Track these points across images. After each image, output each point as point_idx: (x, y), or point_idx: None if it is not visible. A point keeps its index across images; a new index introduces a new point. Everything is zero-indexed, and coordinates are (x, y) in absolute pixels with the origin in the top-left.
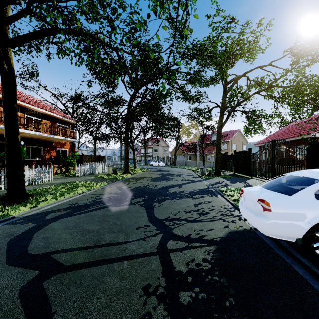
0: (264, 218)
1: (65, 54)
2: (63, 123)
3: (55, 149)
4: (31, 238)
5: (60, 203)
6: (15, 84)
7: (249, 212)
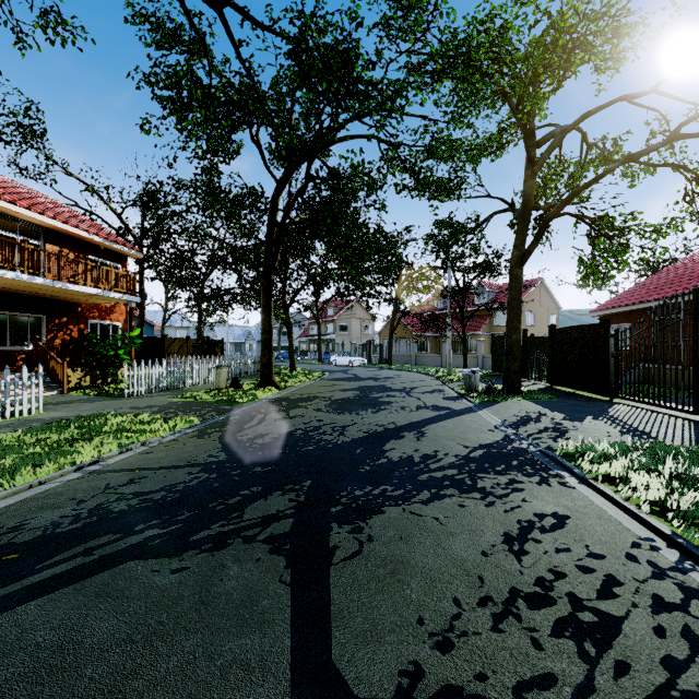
0: None
1: None
2: (106, 257)
3: (82, 322)
4: None
5: None
6: None
7: None
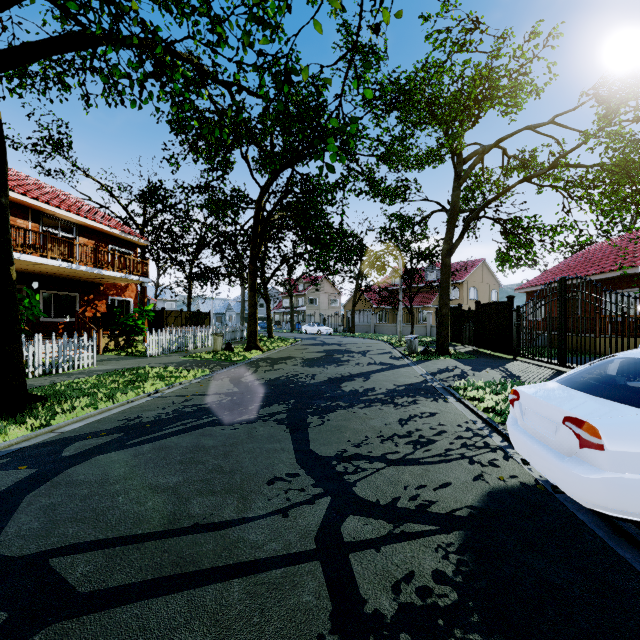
0: (585, 466)
1: (109, 82)
2: (121, 246)
3: (104, 298)
4: (13, 508)
5: (102, 415)
6: (4, 154)
7: (540, 446)
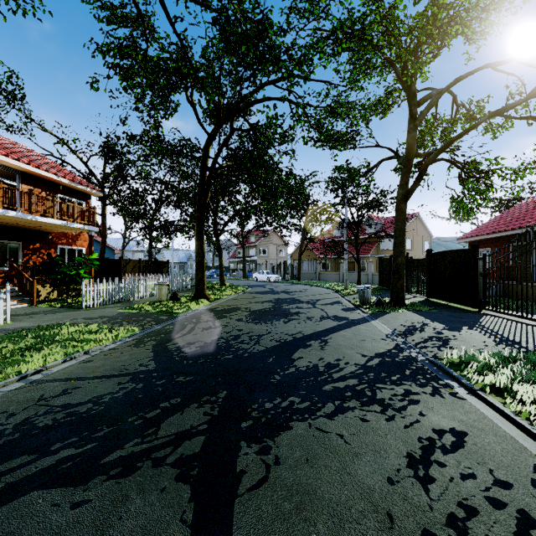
0: None
1: None
2: (72, 196)
3: (53, 247)
4: None
5: None
6: None
7: None
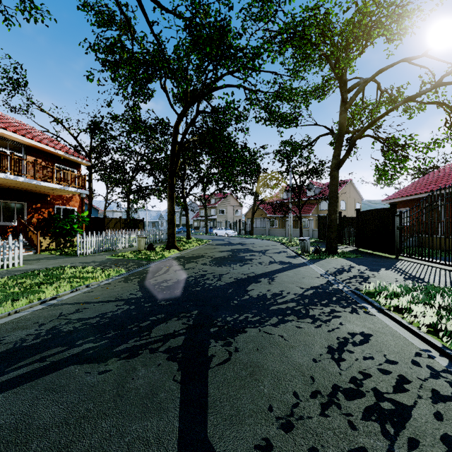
0: None
1: None
2: (66, 165)
3: (51, 207)
4: None
5: None
6: None
7: None
